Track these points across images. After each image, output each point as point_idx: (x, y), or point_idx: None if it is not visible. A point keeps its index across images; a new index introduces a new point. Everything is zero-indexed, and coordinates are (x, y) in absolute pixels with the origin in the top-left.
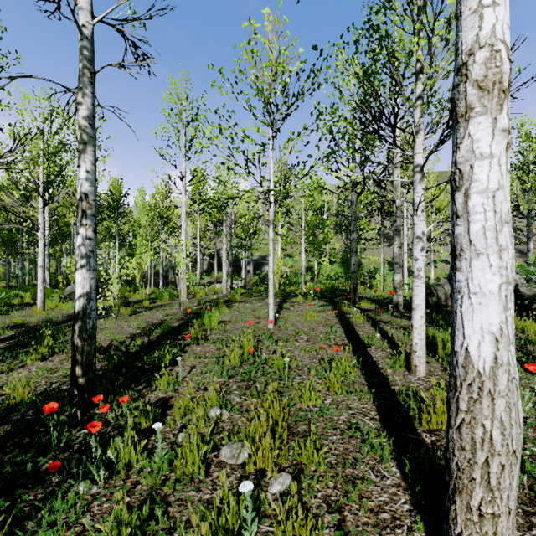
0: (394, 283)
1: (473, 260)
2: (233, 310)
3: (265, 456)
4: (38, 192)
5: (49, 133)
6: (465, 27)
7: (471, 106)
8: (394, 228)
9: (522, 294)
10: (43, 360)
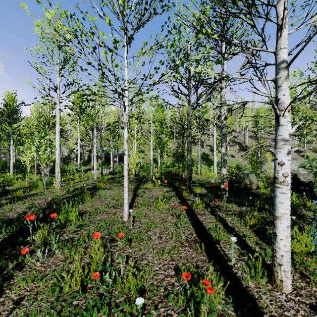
0: (222, 175)
1: None
2: (95, 198)
3: None
4: None
5: None
6: None
7: None
8: (222, 133)
9: (301, 181)
10: None
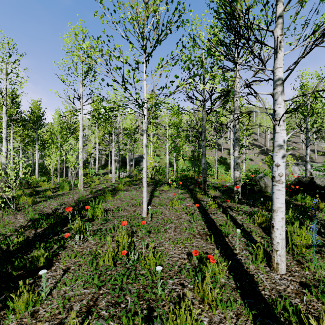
0: (235, 178)
1: None
2: (116, 198)
3: None
4: None
5: None
6: None
7: None
8: (235, 138)
9: (317, 184)
10: None
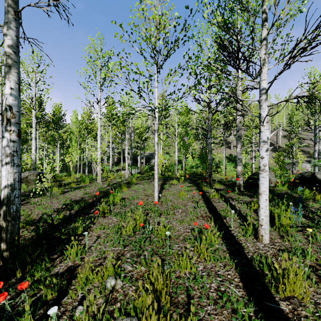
0: (237, 172)
1: None
2: (131, 189)
3: None
4: None
5: None
6: None
7: None
8: (237, 135)
9: (318, 179)
10: None
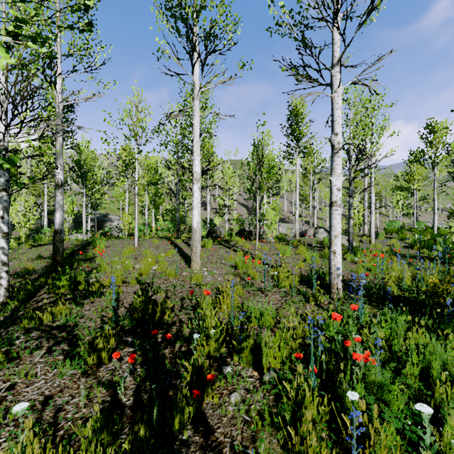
0: None
1: (194, 209)
2: (107, 243)
3: (150, 264)
4: None
5: None
6: (193, 167)
7: (194, 182)
8: None
9: (246, 230)
10: None
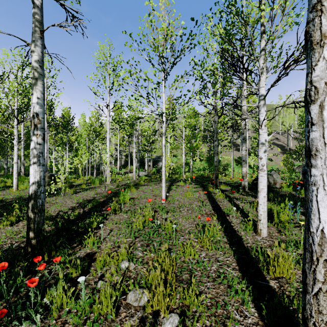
0: (242, 173)
1: None
2: (139, 190)
3: (159, 300)
4: (14, 114)
5: (21, 77)
6: None
7: (326, 35)
8: (242, 138)
9: None
10: (12, 225)
